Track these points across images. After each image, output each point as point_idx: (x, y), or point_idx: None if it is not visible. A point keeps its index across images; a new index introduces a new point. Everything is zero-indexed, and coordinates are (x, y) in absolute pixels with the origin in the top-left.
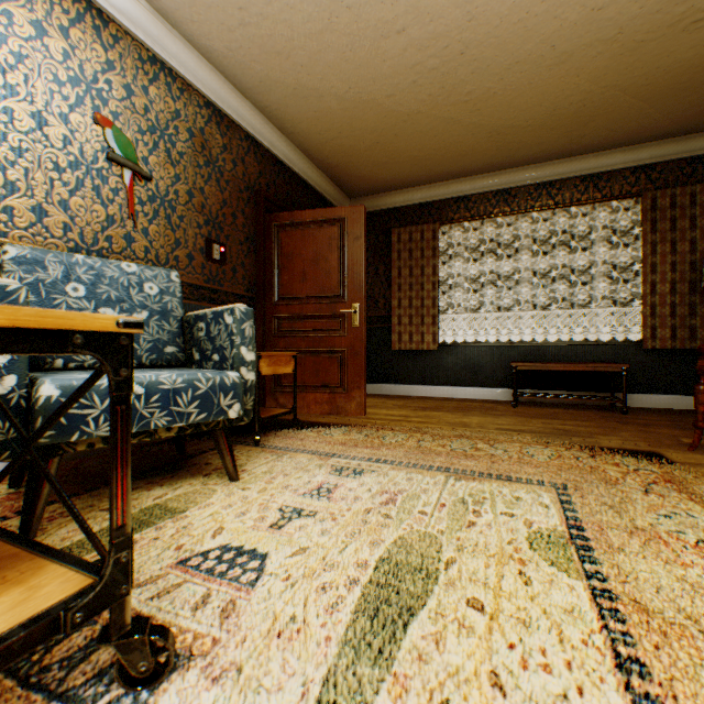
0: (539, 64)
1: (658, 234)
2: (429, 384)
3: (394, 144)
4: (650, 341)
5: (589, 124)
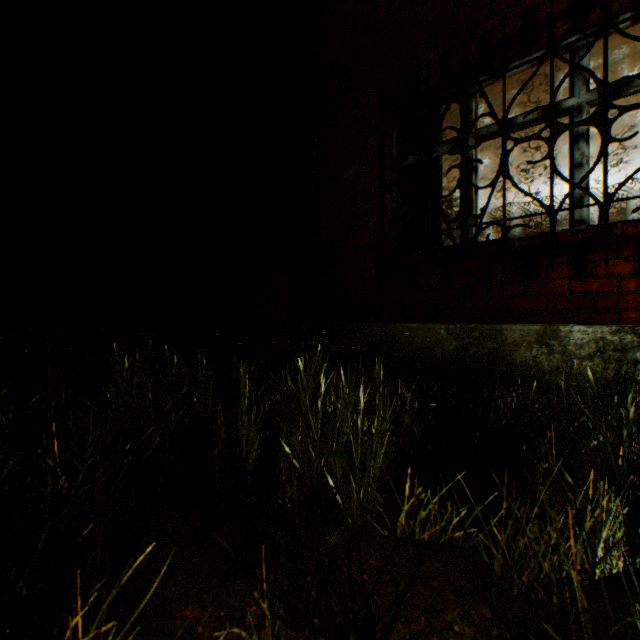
0: None
1: None
2: None
3: None
4: None
5: None
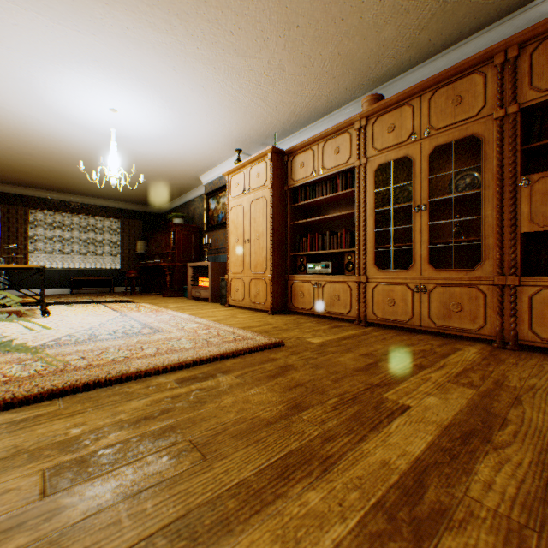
0: (86, 180)
1: (126, 233)
2: (22, 289)
3: (12, 174)
4: (124, 269)
5: (103, 194)
